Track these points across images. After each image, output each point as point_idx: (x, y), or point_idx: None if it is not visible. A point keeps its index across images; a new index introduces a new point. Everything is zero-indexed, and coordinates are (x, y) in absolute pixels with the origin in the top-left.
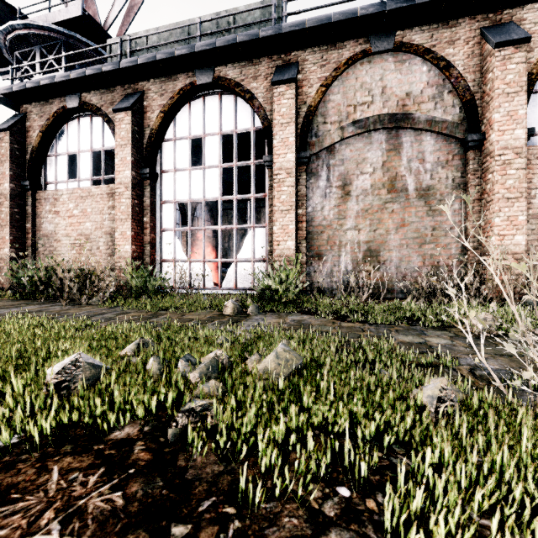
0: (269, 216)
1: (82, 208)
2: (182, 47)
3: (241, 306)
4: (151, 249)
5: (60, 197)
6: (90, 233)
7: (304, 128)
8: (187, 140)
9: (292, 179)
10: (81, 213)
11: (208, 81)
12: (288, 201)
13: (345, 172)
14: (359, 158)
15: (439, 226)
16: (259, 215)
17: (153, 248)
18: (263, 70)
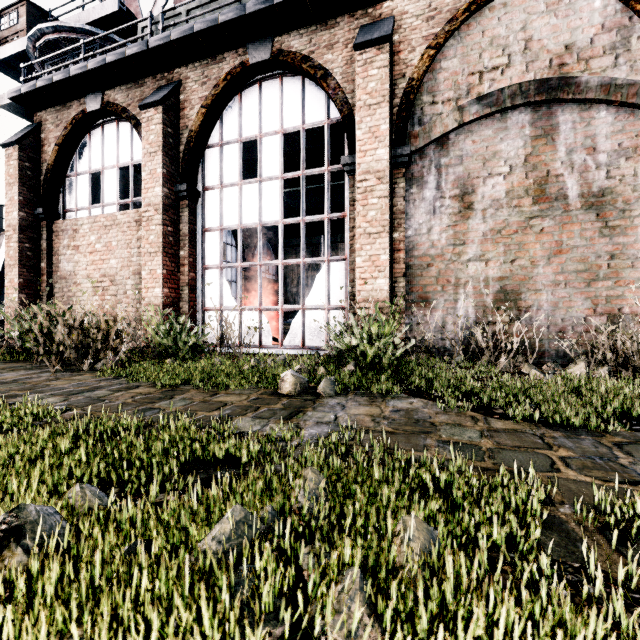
0: (350, 244)
1: (106, 240)
2: (229, 10)
3: (308, 379)
4: (190, 293)
5: (81, 228)
6: (115, 273)
7: (402, 112)
8: (238, 144)
9: (385, 186)
10: (105, 248)
11: (265, 57)
12: (379, 219)
13: (464, 175)
14: (487, 152)
15: (621, 252)
16: (335, 252)
17: (193, 292)
18: (341, 34)
